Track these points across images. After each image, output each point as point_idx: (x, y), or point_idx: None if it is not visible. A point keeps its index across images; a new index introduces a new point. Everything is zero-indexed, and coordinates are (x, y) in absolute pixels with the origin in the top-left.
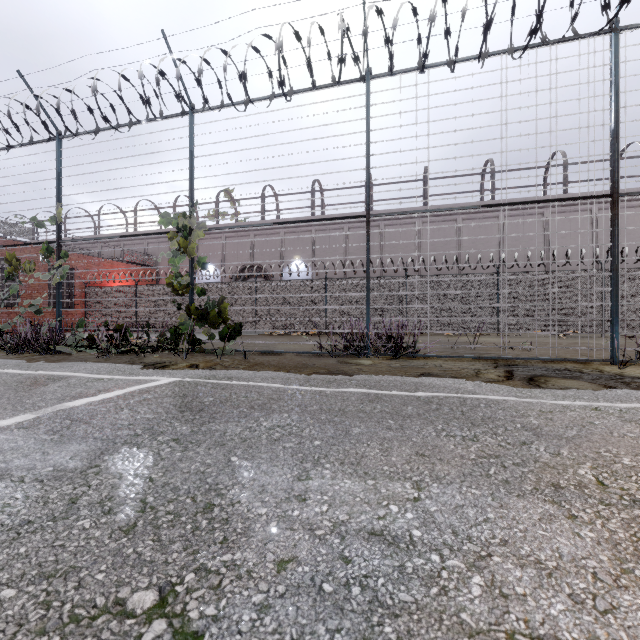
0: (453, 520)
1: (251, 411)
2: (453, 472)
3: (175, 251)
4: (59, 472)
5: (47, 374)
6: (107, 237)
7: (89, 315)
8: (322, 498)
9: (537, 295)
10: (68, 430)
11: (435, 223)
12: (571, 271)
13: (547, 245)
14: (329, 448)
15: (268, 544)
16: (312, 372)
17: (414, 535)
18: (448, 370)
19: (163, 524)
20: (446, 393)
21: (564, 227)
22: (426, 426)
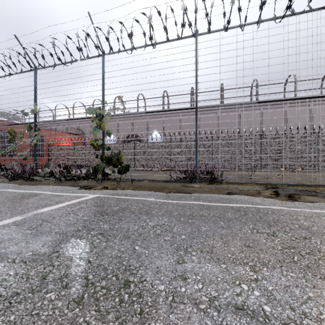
0: (287, 298)
1: (141, 215)
2: (272, 259)
3: (95, 127)
4: (35, 256)
5: (29, 192)
6: (60, 120)
7: (50, 160)
8: (196, 278)
9: (282, 150)
10: (40, 227)
11: (227, 112)
12: (300, 137)
13: (286, 123)
14: (191, 240)
15: (171, 316)
16: (169, 191)
17: (265, 310)
18: (242, 190)
19: (100, 297)
20: (246, 204)
21: (295, 114)
22: (243, 226)
